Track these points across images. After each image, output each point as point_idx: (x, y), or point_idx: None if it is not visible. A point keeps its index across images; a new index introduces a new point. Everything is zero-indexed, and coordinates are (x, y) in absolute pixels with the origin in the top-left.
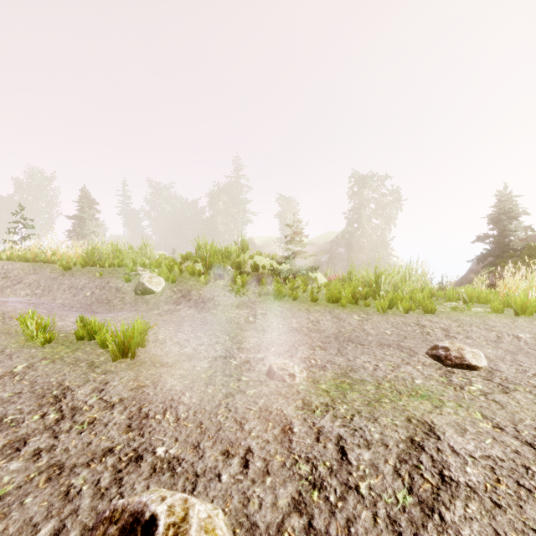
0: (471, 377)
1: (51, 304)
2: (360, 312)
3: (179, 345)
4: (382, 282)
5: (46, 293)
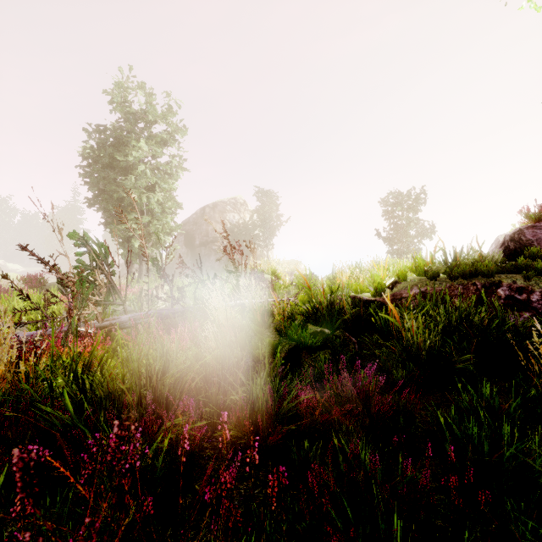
0: None
1: None
2: None
3: None
4: None
5: None
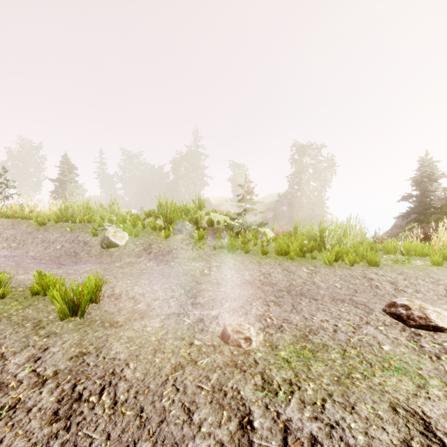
0: (442, 341)
1: (22, 257)
2: (308, 265)
3: (134, 300)
4: (326, 236)
5: (20, 246)
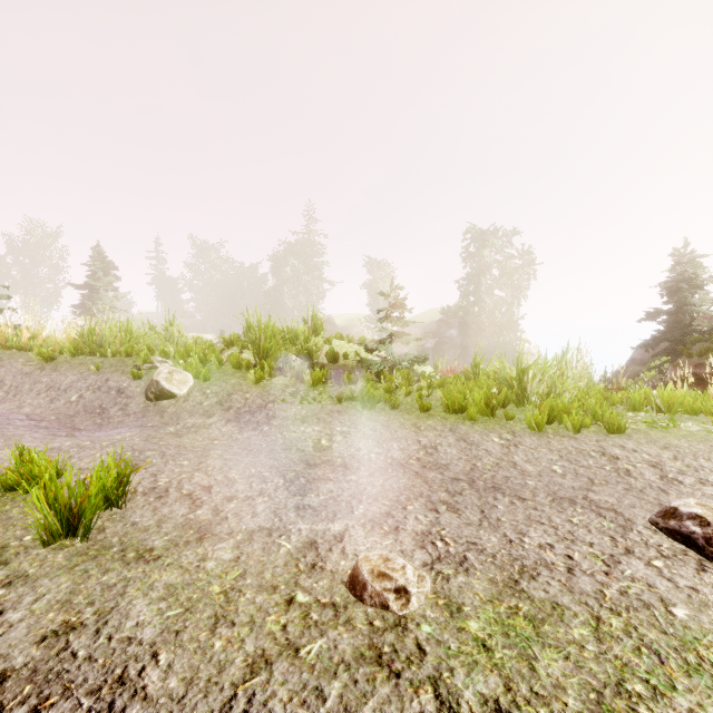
0: None
1: (9, 415)
2: (501, 431)
3: (190, 500)
4: (529, 380)
5: (10, 397)
